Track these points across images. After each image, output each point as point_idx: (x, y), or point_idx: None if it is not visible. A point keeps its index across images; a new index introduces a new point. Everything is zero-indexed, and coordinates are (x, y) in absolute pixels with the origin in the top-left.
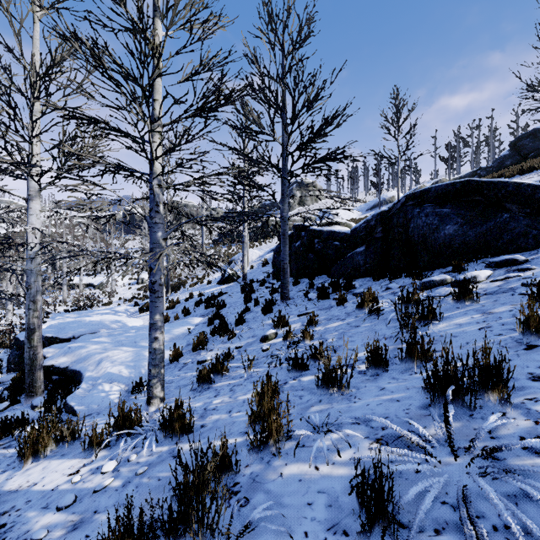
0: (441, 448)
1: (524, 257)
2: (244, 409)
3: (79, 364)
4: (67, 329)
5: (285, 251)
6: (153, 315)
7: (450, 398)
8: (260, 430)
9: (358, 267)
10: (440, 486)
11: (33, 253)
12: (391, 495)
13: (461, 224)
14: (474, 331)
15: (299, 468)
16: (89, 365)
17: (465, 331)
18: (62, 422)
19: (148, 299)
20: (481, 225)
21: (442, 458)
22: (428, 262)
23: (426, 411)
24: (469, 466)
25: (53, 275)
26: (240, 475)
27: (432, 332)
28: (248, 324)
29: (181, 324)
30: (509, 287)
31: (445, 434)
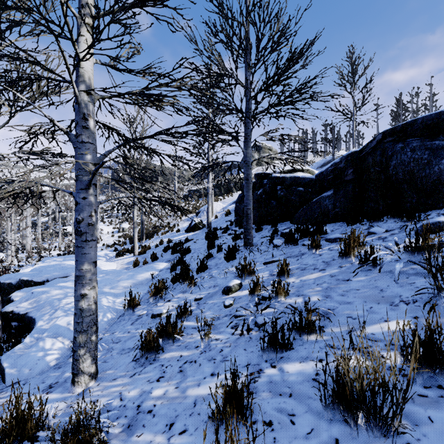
0: None
1: None
2: (192, 426)
3: (37, 311)
4: (43, 272)
5: (248, 196)
6: (79, 265)
7: None
8: None
9: (326, 211)
10: None
11: None
12: None
13: None
14: None
15: None
16: (45, 313)
17: None
18: None
19: (126, 245)
20: None
21: None
22: (417, 203)
23: None
24: None
25: (53, 225)
26: None
27: None
28: (210, 271)
29: (146, 269)
30: None
31: None
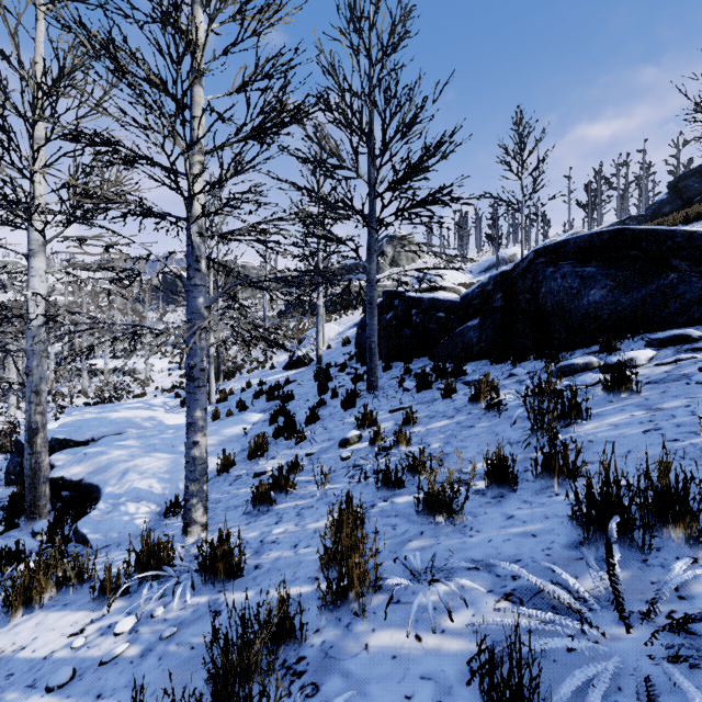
0: (604, 612)
1: (699, 332)
2: (315, 543)
3: (98, 476)
4: (84, 429)
5: (373, 326)
6: (191, 412)
7: (614, 536)
8: (336, 575)
9: (470, 346)
10: (609, 677)
11: (35, 328)
12: (538, 698)
13: (611, 287)
14: (637, 434)
15: (393, 637)
16: (110, 478)
17: (624, 434)
18: (67, 557)
19: None
20: (638, 289)
21: (607, 628)
22: (565, 340)
23: (576, 552)
24: (651, 643)
25: (71, 357)
26: (306, 645)
27: (576, 436)
28: (323, 422)
29: (235, 422)
30: (681, 373)
31: (607, 589)
